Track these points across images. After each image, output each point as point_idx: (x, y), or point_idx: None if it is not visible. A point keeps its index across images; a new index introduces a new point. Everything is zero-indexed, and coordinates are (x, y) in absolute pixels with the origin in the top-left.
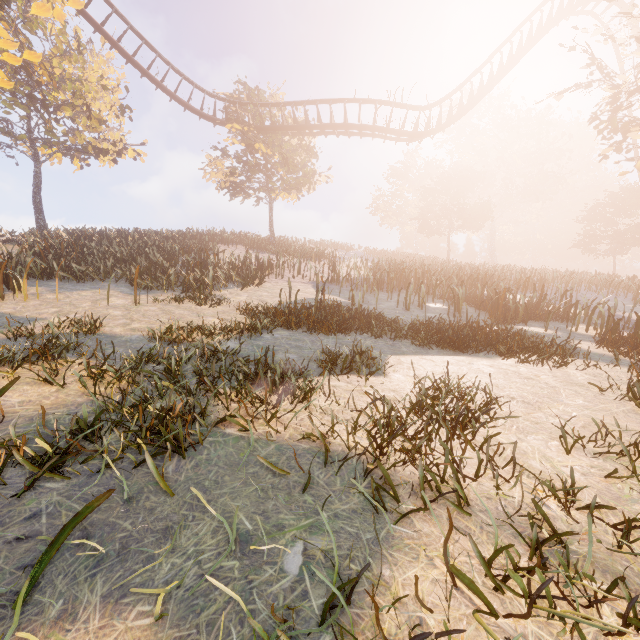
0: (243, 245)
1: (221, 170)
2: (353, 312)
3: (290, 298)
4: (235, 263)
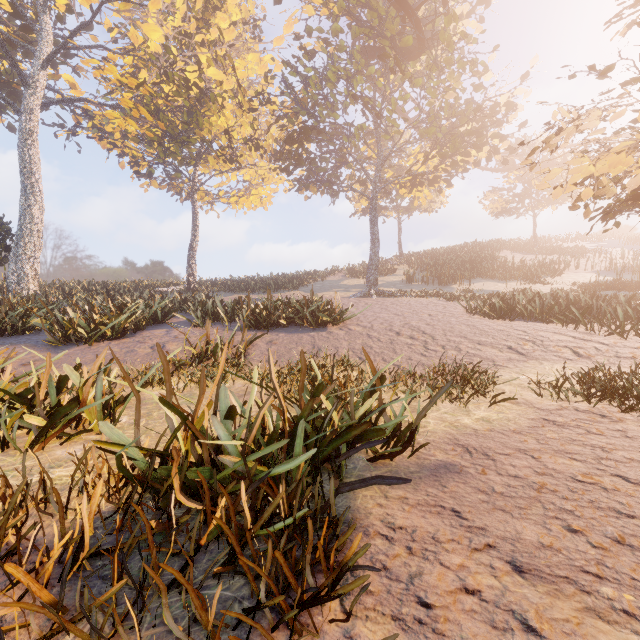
0: (507, 250)
1: (497, 202)
2: None
3: (600, 279)
4: (542, 264)
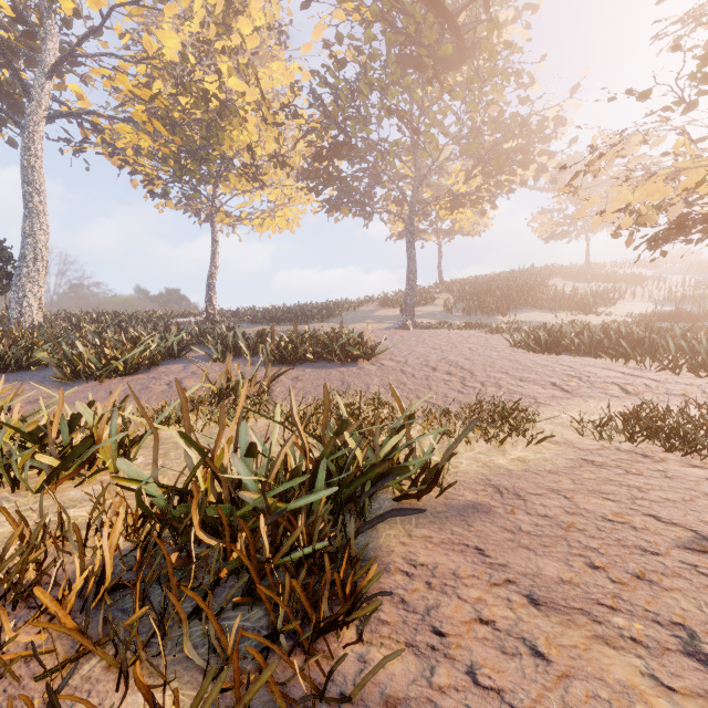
0: (557, 277)
1: (547, 224)
2: (704, 313)
3: (657, 309)
4: (595, 293)
